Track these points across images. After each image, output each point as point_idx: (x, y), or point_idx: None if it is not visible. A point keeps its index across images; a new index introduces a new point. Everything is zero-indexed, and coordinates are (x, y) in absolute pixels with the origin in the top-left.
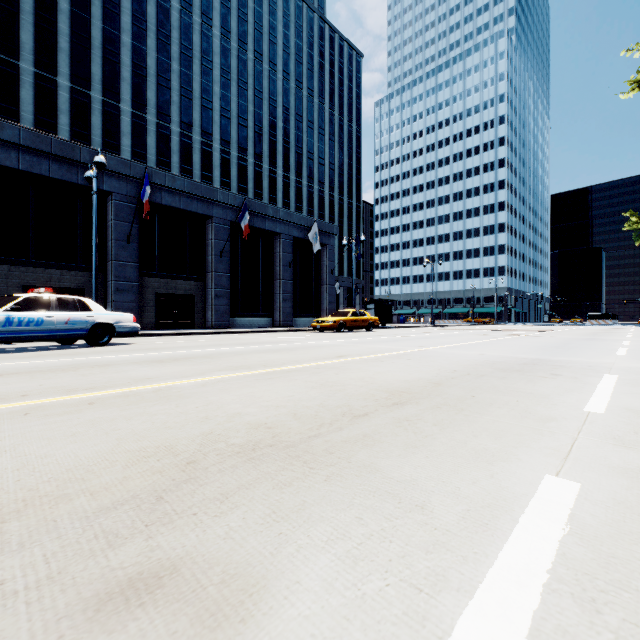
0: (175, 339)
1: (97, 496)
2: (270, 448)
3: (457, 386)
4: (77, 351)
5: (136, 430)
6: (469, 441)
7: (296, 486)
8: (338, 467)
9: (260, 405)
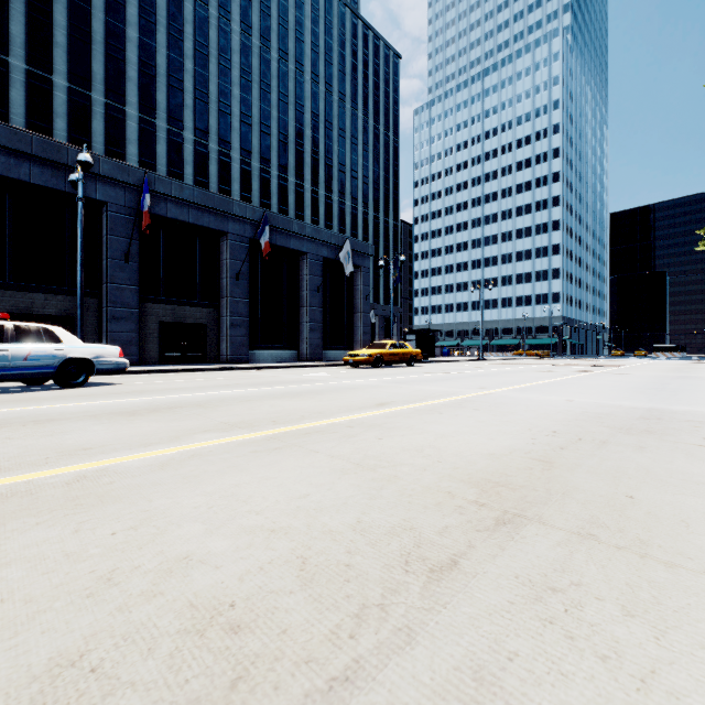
0: (176, 377)
1: None
2: None
3: (583, 468)
4: (35, 395)
5: None
6: None
7: None
8: None
9: (240, 526)
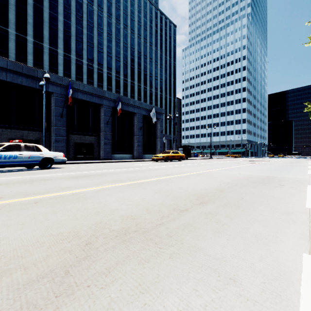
0: (84, 165)
1: (28, 270)
2: (135, 233)
3: (232, 192)
4: (34, 172)
5: (58, 220)
6: (249, 228)
7: (152, 262)
8: (176, 247)
9: (128, 204)
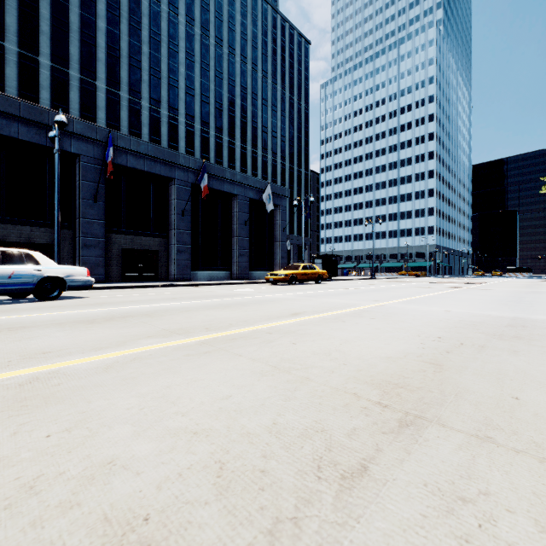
0: (133, 292)
1: None
2: None
3: (469, 370)
4: (17, 307)
5: None
6: None
7: None
8: None
9: (165, 428)
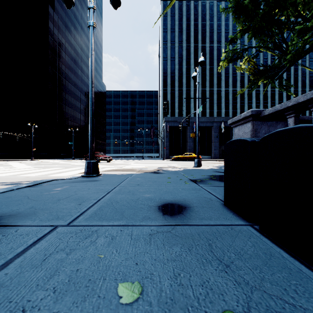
0: None
1: None
2: None
3: None
4: None
5: None
6: None
7: None
8: None
9: None
